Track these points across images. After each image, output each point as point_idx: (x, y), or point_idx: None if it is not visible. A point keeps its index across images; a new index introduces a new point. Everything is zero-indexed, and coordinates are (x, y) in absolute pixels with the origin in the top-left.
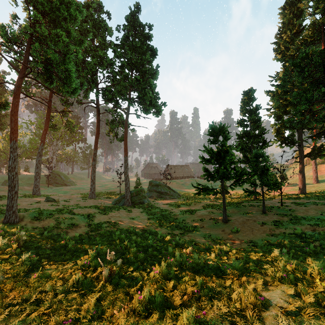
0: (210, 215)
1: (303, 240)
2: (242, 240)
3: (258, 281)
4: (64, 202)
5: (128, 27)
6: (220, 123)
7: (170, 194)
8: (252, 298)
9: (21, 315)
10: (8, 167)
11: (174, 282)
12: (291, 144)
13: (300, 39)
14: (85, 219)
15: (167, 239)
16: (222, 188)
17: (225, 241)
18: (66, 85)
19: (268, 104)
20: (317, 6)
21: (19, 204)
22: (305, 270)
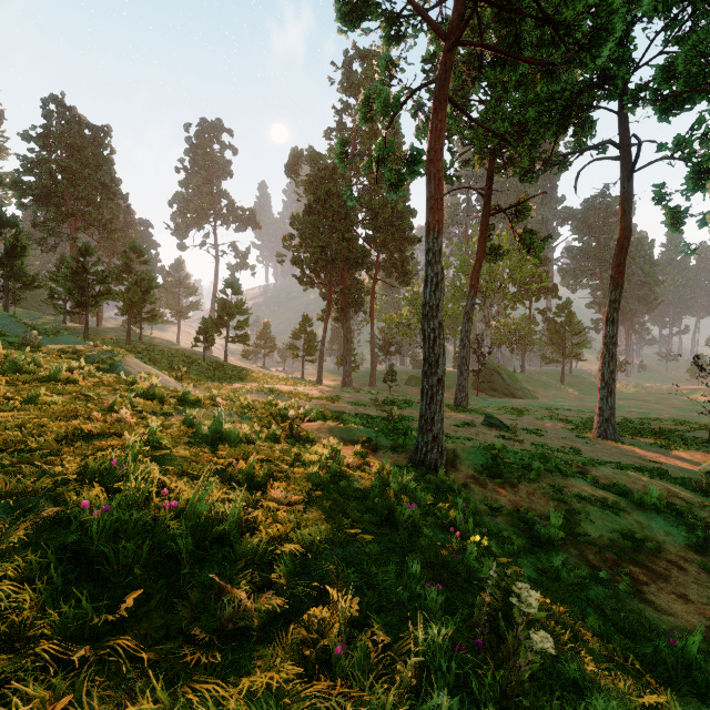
0: None
1: None
2: None
3: None
4: (528, 435)
5: None
6: None
7: None
8: None
9: None
10: (423, 306)
11: None
12: None
13: None
14: (671, 526)
15: None
16: None
17: None
18: None
19: None
20: None
21: None
22: None
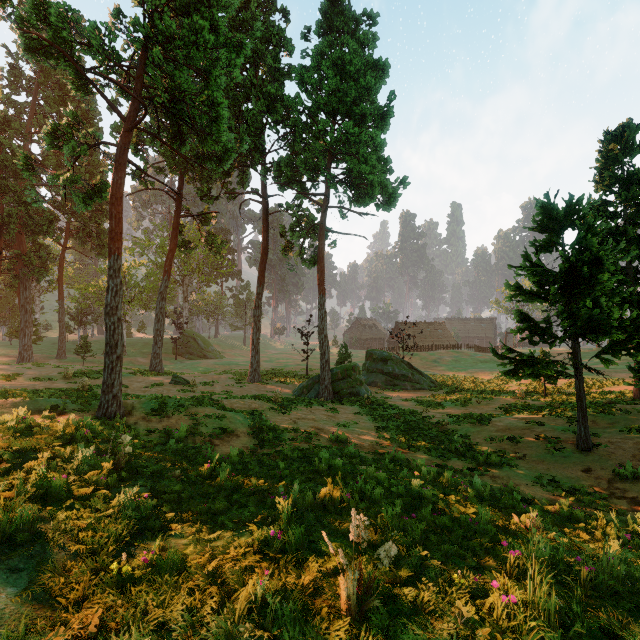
0: (534, 429)
1: None
2: None
3: None
4: (204, 386)
5: (326, 26)
6: (570, 195)
7: (414, 380)
8: None
9: None
10: (106, 306)
11: None
12: None
13: None
14: (246, 420)
15: (446, 480)
16: (575, 360)
17: (607, 501)
18: (210, 138)
19: None
20: None
21: (127, 387)
22: None
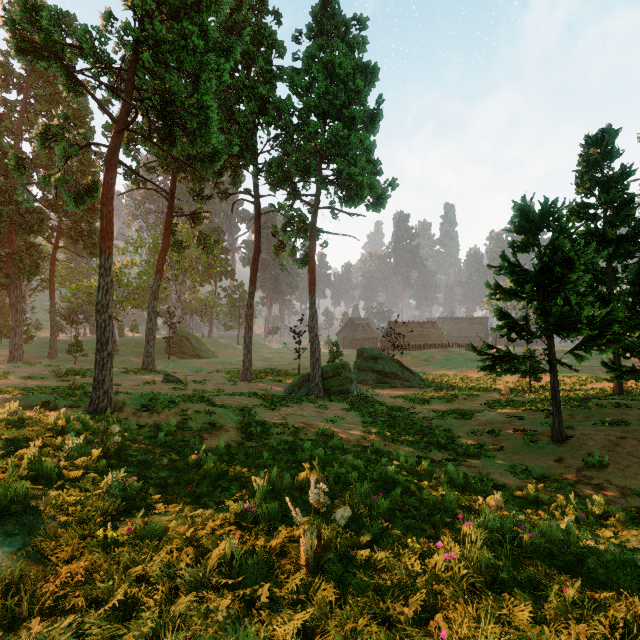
0: (513, 423)
1: None
2: (625, 489)
3: None
4: (195, 384)
5: (317, 29)
6: (545, 198)
7: (404, 378)
8: None
9: None
10: (97, 304)
11: (528, 600)
12: None
13: None
14: (236, 416)
15: (423, 469)
16: (549, 356)
17: (574, 488)
18: (199, 140)
19: None
20: None
21: (118, 385)
22: None
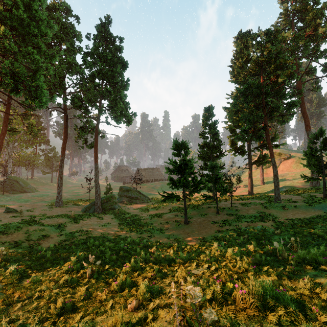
0: (175, 218)
1: (238, 234)
2: (197, 238)
3: (193, 264)
4: (27, 212)
5: (99, 36)
6: (182, 140)
7: (141, 199)
8: (184, 273)
9: (30, 305)
10: None
11: (139, 272)
12: (242, 153)
13: (246, 71)
14: (56, 229)
15: (136, 242)
16: (183, 195)
17: (184, 240)
18: (36, 99)
19: (226, 118)
20: (257, 47)
21: None
22: (225, 255)
